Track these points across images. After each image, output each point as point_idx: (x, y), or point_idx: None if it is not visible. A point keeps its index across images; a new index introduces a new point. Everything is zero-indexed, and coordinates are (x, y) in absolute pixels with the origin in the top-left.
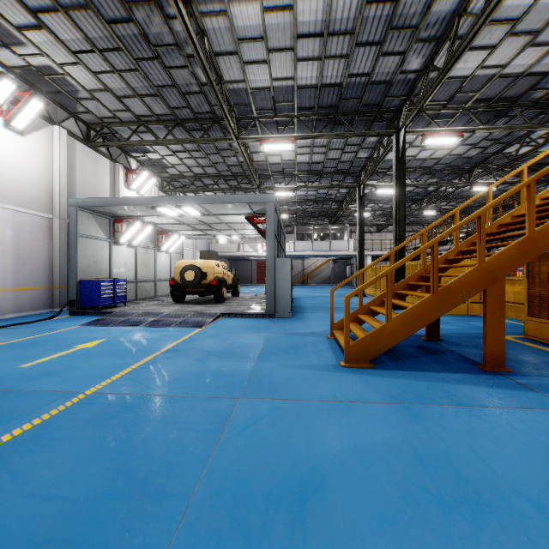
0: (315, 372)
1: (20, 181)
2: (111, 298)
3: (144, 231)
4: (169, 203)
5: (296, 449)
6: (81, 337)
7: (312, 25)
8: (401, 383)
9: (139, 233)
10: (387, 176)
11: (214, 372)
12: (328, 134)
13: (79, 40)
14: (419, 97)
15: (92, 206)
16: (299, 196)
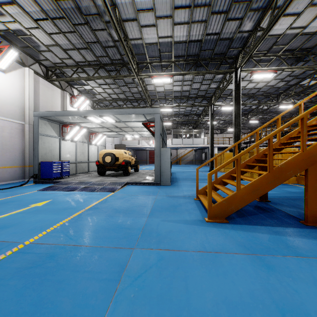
0: (188, 226)
1: (3, 101)
2: (60, 173)
3: (81, 132)
4: (95, 114)
5: (178, 301)
6: (36, 198)
7: (184, 0)
8: (250, 235)
9: (78, 133)
10: (227, 99)
11: (119, 226)
12: (193, 72)
13: (38, 12)
14: (250, 47)
15: (47, 116)
16: (175, 111)
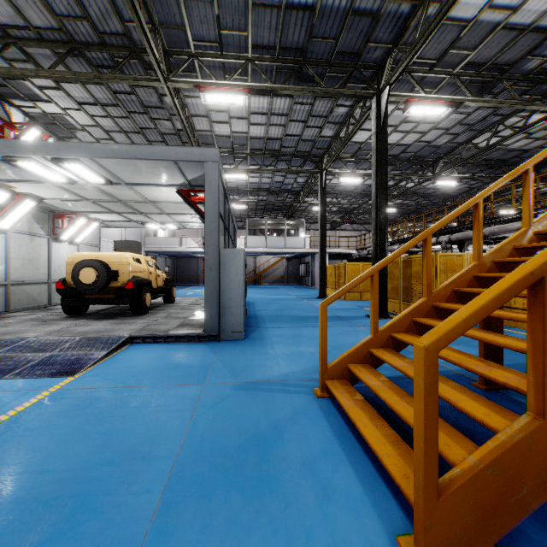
0: None
1: None
2: None
3: (18, 207)
4: (35, 153)
5: None
6: None
7: None
8: None
9: (9, 211)
10: (350, 164)
11: None
12: (293, 87)
13: None
14: (415, 38)
15: None
16: (252, 183)
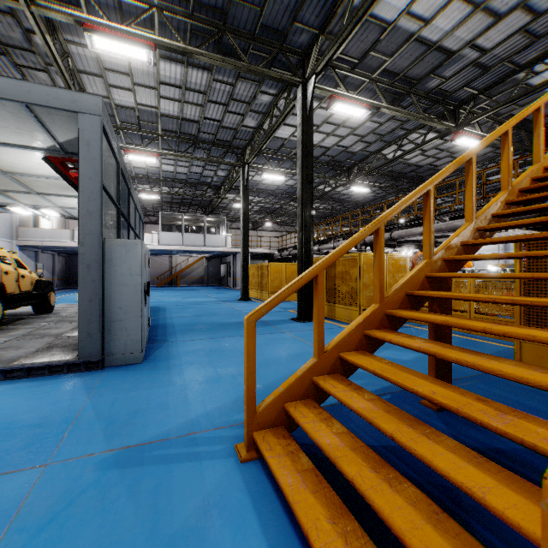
0: None
1: None
2: None
3: None
4: None
5: None
6: None
7: None
8: None
9: None
10: (272, 161)
11: None
12: (211, 55)
13: None
14: (342, 25)
15: None
16: (165, 172)
